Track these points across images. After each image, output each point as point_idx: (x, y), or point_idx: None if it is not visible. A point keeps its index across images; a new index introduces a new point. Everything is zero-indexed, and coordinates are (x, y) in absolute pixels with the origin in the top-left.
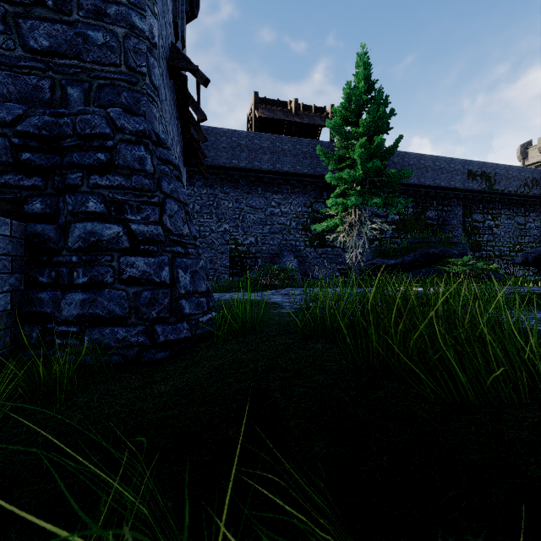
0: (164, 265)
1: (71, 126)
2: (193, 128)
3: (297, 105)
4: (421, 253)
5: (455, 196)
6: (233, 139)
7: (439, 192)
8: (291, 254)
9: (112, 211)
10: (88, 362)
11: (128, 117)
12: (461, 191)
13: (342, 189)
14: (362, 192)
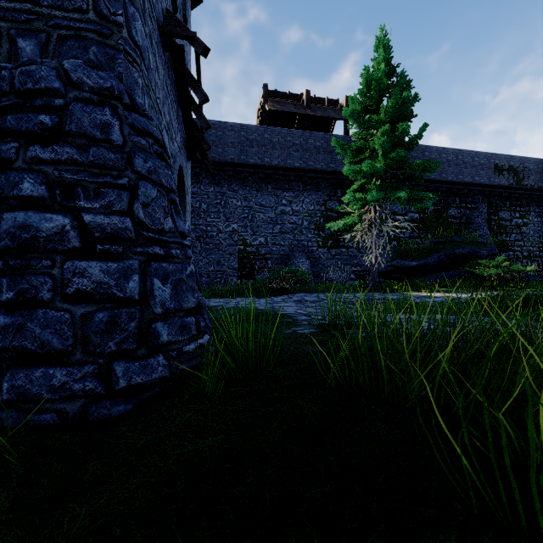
0: (131, 273)
1: (8, 80)
2: (195, 113)
3: (309, 97)
4: (446, 253)
5: (479, 192)
6: (242, 133)
7: (462, 188)
8: (303, 255)
9: (56, 196)
10: (5, 423)
11: (89, 70)
12: (486, 187)
13: (360, 184)
14: (383, 186)
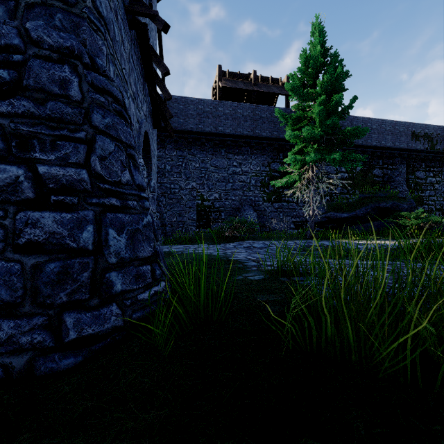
0: (86, 224)
1: None
2: (158, 85)
3: (256, 76)
4: (372, 207)
5: (399, 155)
6: (200, 106)
7: (384, 152)
8: (250, 208)
9: (12, 148)
10: None
11: (50, 30)
12: (405, 151)
13: (300, 148)
14: (319, 149)
